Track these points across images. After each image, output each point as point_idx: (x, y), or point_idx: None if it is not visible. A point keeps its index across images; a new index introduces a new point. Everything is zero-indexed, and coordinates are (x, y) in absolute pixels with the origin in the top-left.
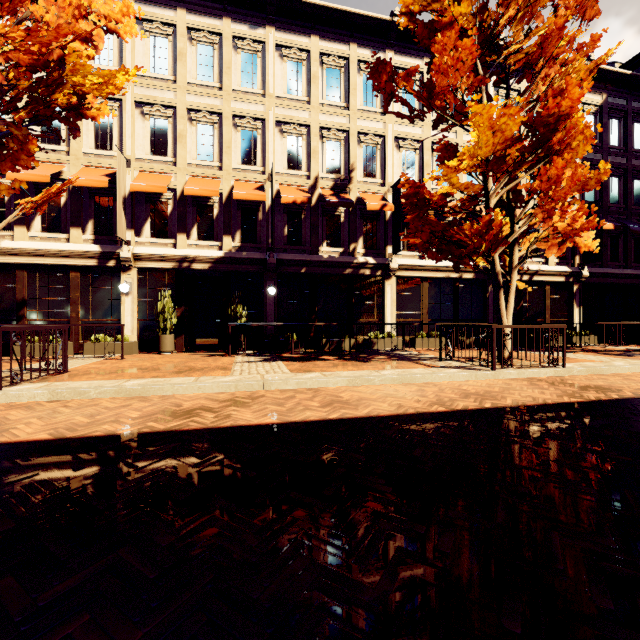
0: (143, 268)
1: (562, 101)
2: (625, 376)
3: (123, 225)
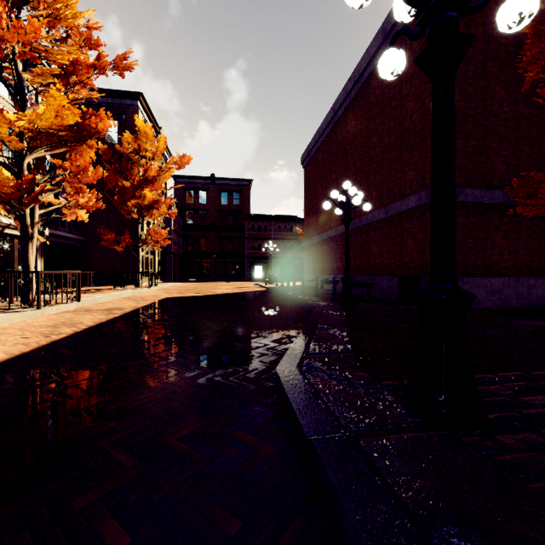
0: None
1: (100, 123)
2: (111, 302)
3: None
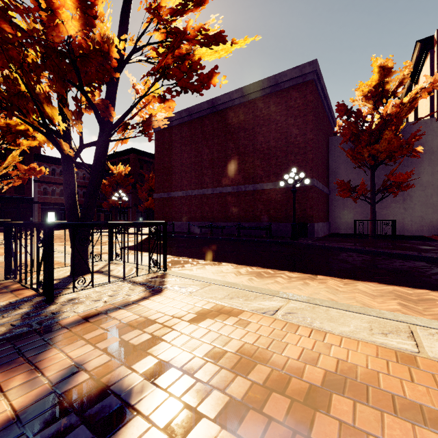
0: None
1: None
2: None
3: None
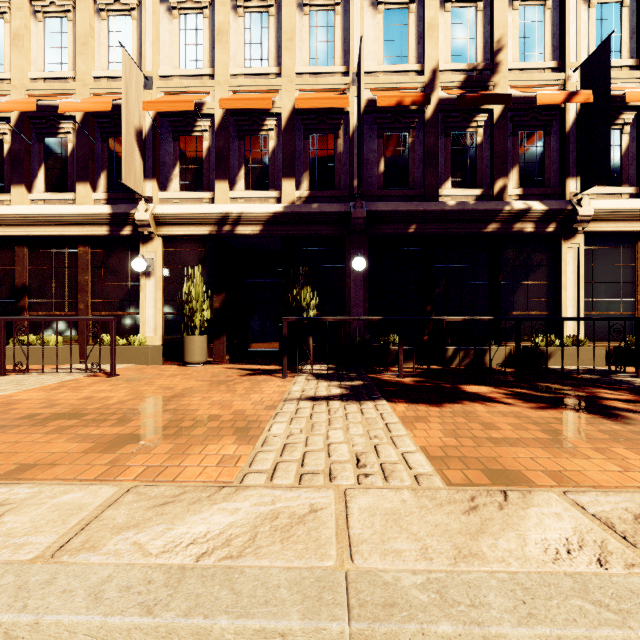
0: (169, 236)
1: None
2: None
3: (137, 171)
